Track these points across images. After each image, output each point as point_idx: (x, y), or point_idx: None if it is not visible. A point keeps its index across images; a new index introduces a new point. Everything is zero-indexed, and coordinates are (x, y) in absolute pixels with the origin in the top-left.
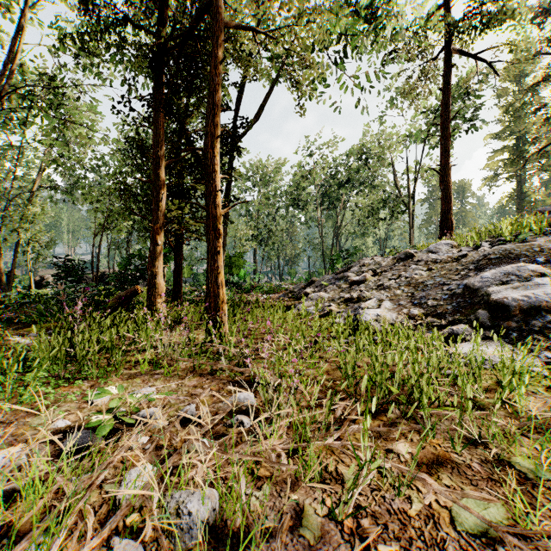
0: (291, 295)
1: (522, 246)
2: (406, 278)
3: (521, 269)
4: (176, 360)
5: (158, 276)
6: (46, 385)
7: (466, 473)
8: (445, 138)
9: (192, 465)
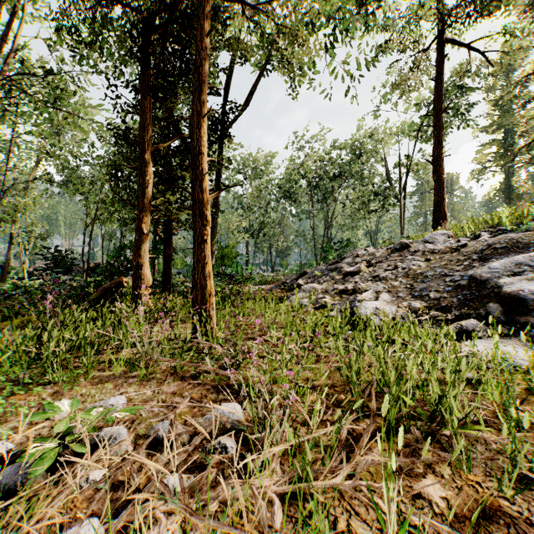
0: (283, 287)
1: (529, 235)
2: (403, 269)
3: (533, 259)
4: (155, 360)
5: (144, 267)
6: (3, 391)
7: (527, 533)
8: (438, 128)
9: (154, 517)
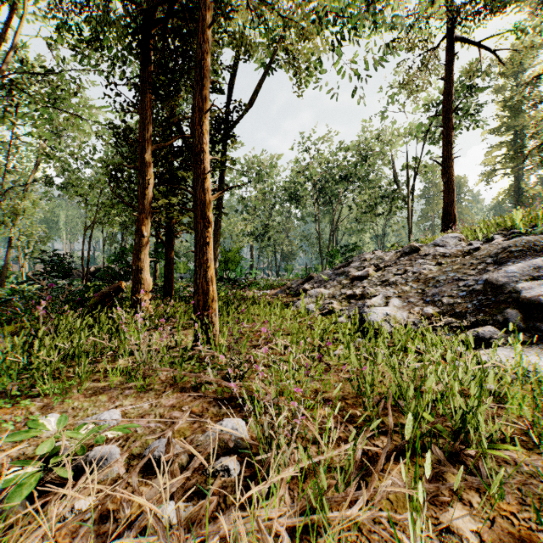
0: (289, 291)
1: None
2: (413, 273)
3: None
4: (154, 369)
5: (144, 271)
6: None
7: None
8: (448, 129)
9: None
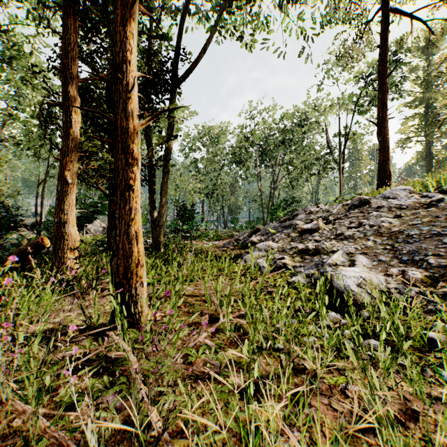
0: (236, 243)
1: None
2: (370, 226)
3: None
4: (6, 403)
5: (68, 224)
6: None
7: None
8: (382, 92)
9: None
